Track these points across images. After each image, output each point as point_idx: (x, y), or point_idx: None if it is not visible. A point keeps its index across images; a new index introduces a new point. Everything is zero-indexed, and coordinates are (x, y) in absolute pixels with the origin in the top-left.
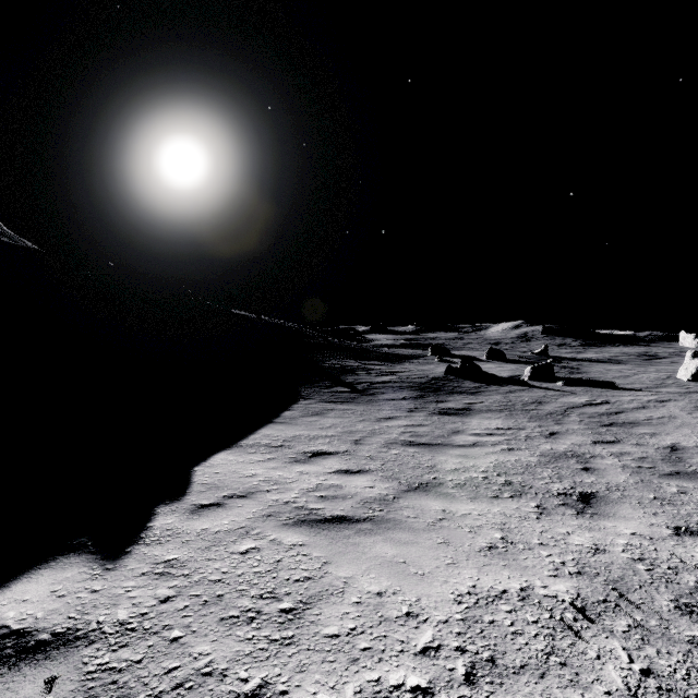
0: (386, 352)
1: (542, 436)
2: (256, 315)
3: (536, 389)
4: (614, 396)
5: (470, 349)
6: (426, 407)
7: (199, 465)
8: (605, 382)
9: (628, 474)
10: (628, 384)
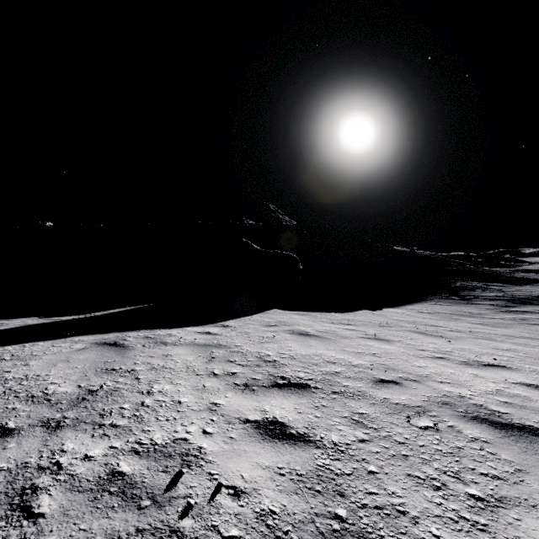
0: (516, 277)
1: None
2: (411, 250)
3: None
4: None
5: None
6: (500, 308)
7: (383, 308)
8: None
9: None
10: None
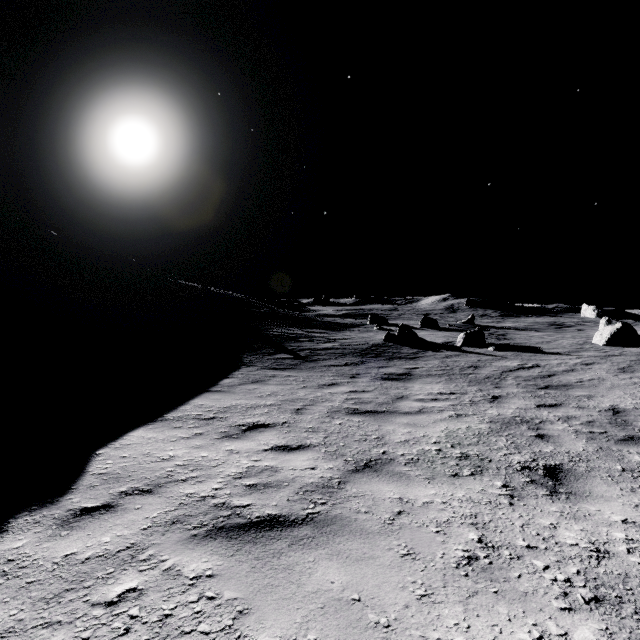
0: (328, 321)
1: (486, 401)
2: (203, 286)
3: (470, 354)
4: (543, 360)
5: (405, 318)
6: (368, 372)
7: (105, 446)
8: (531, 347)
9: (585, 441)
10: (552, 349)
